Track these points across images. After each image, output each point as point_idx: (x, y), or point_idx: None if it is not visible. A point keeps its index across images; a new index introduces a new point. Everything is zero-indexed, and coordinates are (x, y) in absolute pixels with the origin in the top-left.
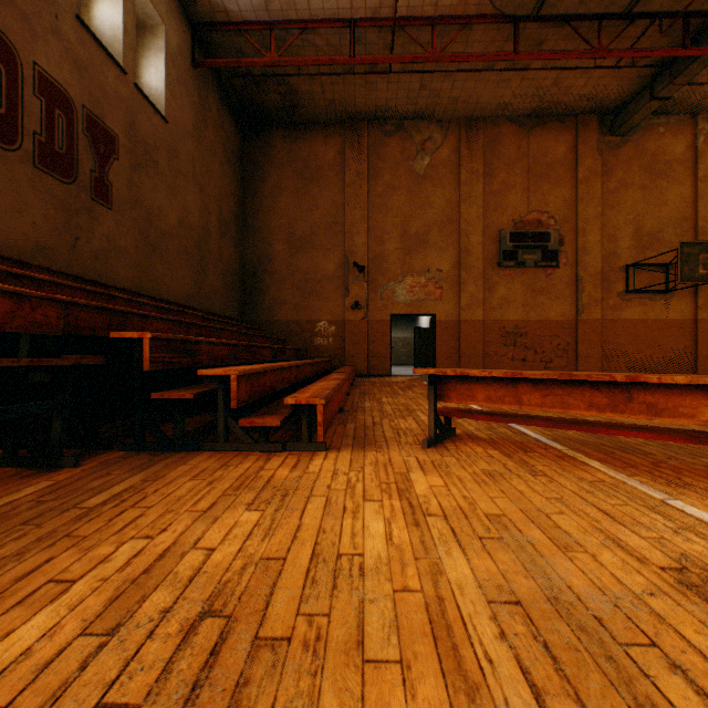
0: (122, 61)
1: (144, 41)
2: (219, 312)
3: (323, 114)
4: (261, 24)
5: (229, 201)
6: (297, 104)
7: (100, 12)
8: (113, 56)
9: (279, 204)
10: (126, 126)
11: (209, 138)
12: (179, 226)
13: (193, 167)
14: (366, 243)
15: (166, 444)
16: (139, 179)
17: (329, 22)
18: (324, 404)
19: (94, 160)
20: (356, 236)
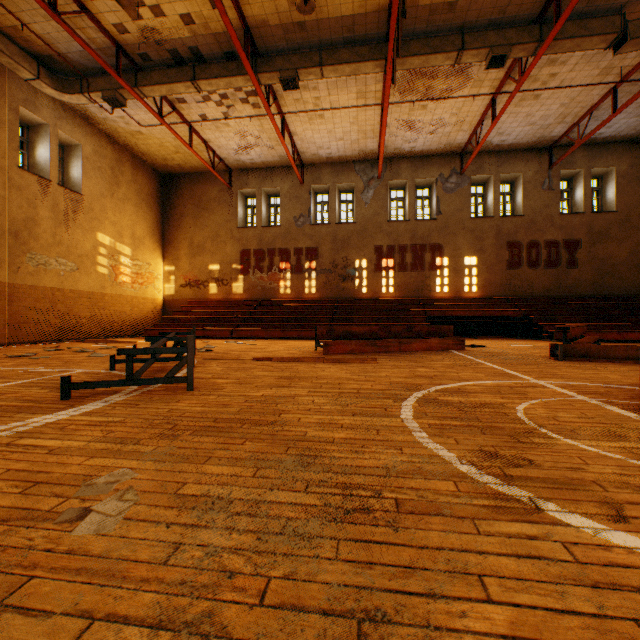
0: (582, 209)
1: (606, 179)
2: None
3: None
4: None
5: None
6: None
7: (576, 194)
8: (576, 213)
9: None
10: (585, 232)
11: None
12: (629, 255)
13: None
14: None
15: (535, 338)
16: (594, 249)
17: None
18: (557, 332)
19: (567, 255)
20: None
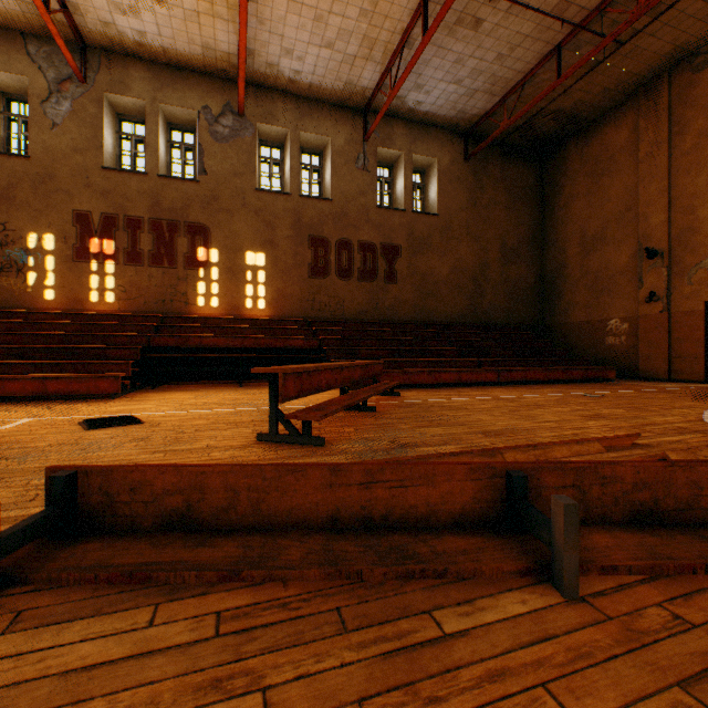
0: (403, 205)
1: (429, 174)
2: (501, 322)
3: (606, 103)
4: (497, 104)
5: (517, 231)
6: (572, 115)
7: (398, 186)
8: (396, 209)
9: (571, 211)
10: (406, 237)
11: (487, 198)
12: (451, 273)
13: (465, 229)
14: (664, 221)
15: None
16: (415, 260)
17: (539, 64)
18: None
19: (386, 265)
20: (651, 216)
